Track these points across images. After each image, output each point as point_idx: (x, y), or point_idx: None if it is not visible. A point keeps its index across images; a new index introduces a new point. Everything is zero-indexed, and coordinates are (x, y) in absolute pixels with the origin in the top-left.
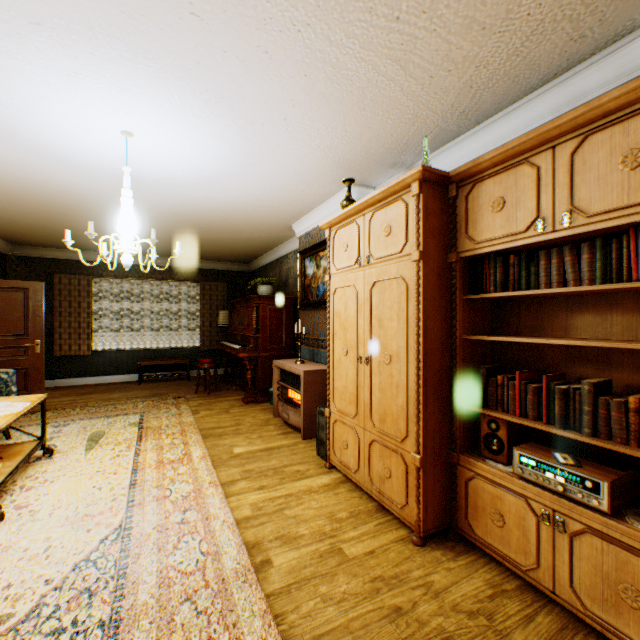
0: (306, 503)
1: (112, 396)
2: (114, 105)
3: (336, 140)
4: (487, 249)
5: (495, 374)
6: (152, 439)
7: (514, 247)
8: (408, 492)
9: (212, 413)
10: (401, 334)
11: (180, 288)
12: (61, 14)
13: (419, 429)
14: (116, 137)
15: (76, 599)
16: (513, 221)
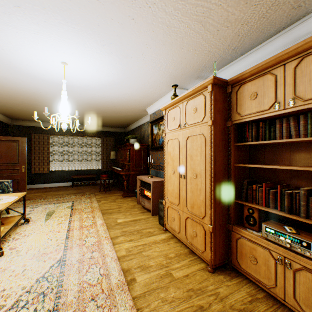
0: (153, 249)
1: (59, 193)
2: (57, 48)
3: (168, 65)
4: (247, 119)
5: (251, 184)
6: (77, 215)
7: (262, 118)
8: (206, 244)
9: (107, 202)
10: (202, 163)
11: (92, 140)
12: (29, 1)
13: (211, 212)
14: (59, 65)
15: (37, 298)
16: (262, 104)
